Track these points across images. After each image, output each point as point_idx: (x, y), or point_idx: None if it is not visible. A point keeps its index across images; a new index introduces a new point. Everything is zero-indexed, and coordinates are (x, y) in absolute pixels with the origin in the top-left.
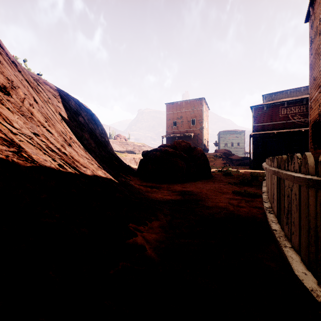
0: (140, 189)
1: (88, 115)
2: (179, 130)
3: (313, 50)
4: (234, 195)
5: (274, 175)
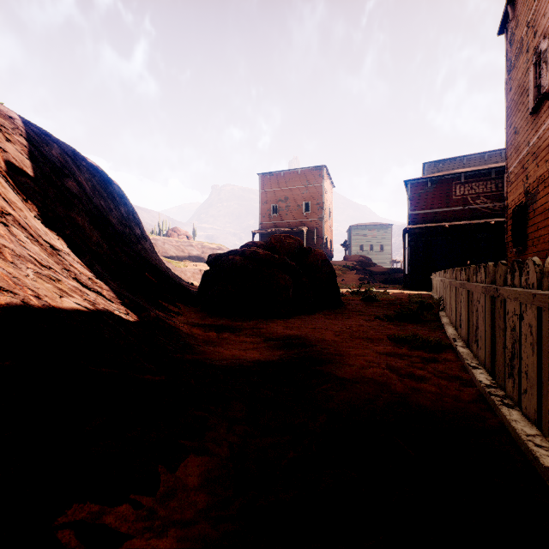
0: (191, 336)
1: (95, 180)
2: (283, 221)
3: (513, 82)
4: (394, 346)
5: (514, 308)
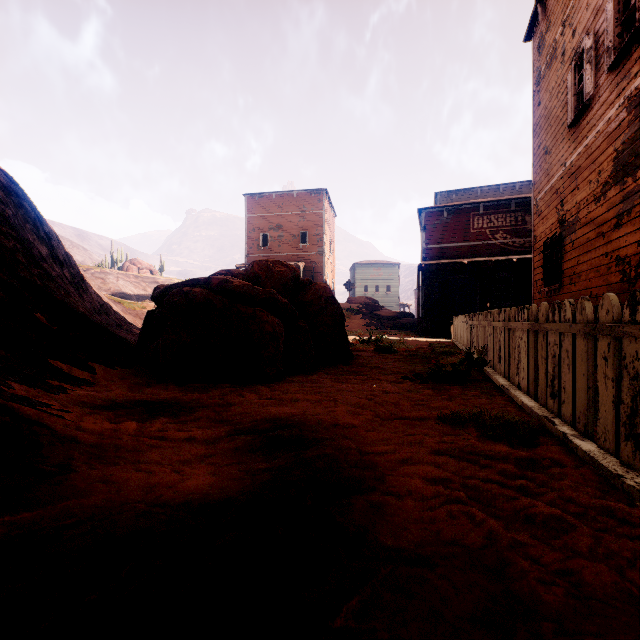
0: (67, 438)
1: None
2: (275, 253)
3: (543, 94)
4: (454, 433)
5: None
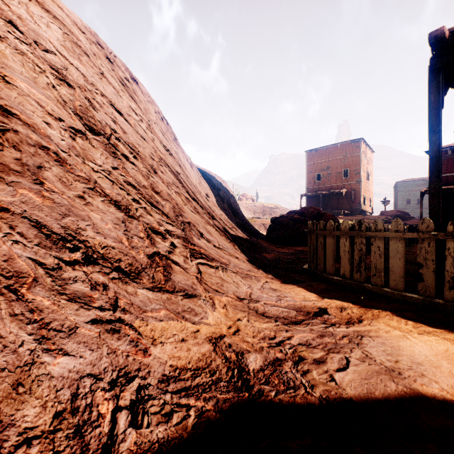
0: (267, 246)
1: (224, 187)
2: (325, 185)
3: None
4: None
5: None
